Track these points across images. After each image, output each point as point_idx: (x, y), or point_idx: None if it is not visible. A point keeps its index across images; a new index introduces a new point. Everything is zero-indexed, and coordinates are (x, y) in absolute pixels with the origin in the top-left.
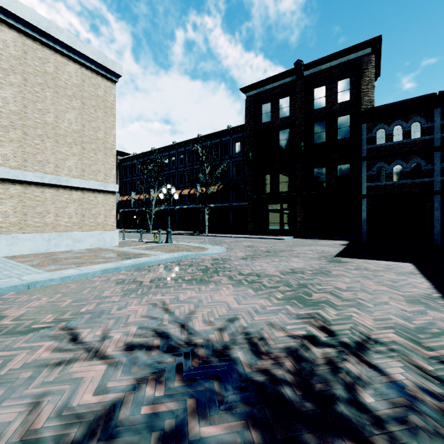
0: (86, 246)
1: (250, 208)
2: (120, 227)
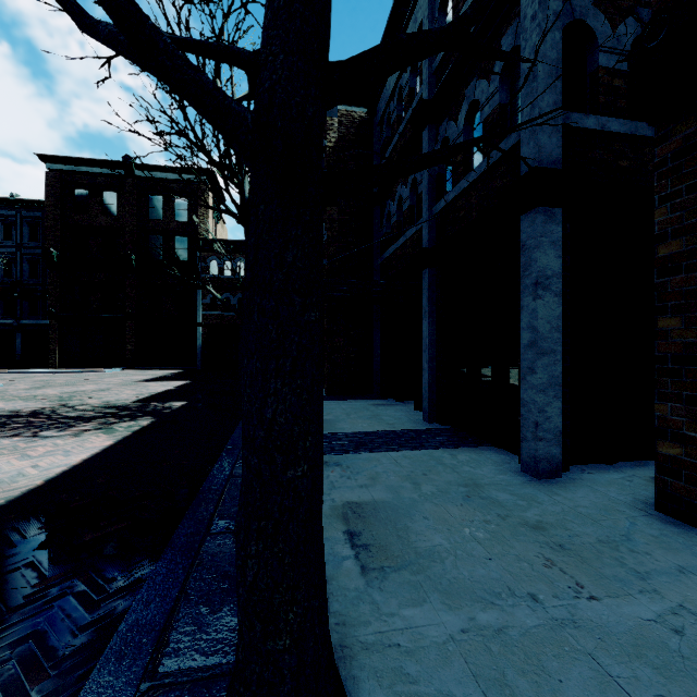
0: None
1: (54, 330)
2: None
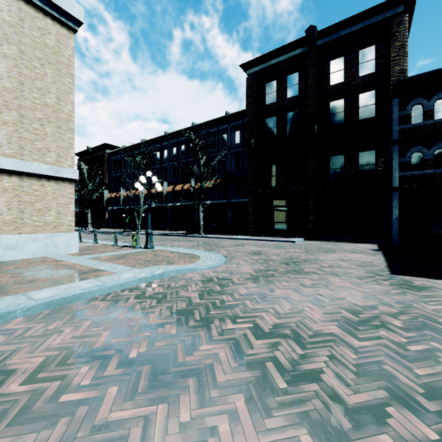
0: (25, 255)
1: (252, 204)
2: (108, 226)
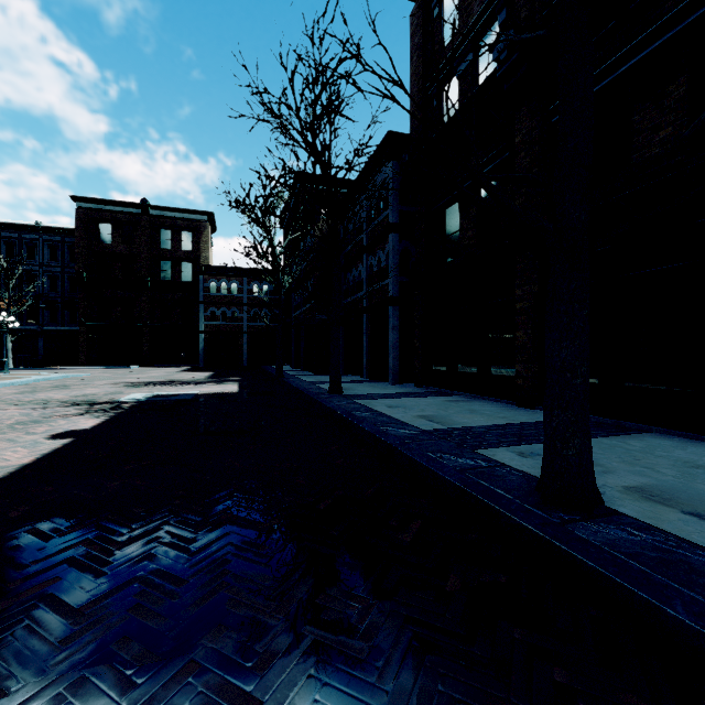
0: None
1: (83, 336)
2: None
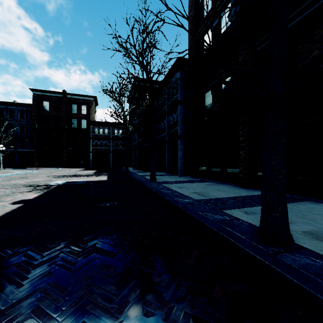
0: None
1: (36, 153)
2: None
